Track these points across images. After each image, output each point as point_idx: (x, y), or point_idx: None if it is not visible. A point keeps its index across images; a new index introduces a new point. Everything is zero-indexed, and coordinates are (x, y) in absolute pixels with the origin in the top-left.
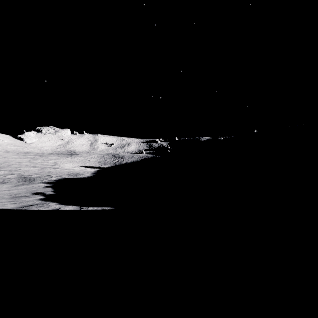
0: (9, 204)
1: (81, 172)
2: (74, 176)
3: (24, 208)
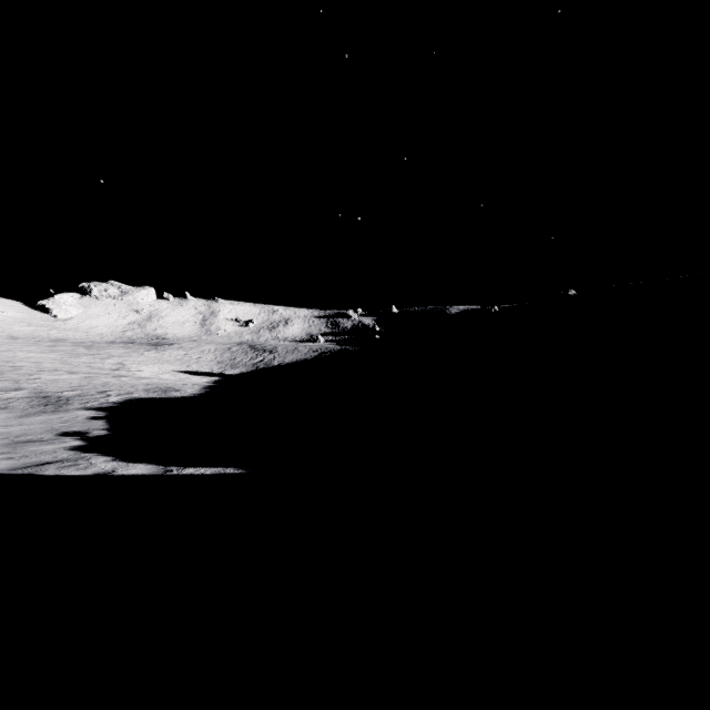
0: None
1: (178, 384)
2: (160, 394)
3: (28, 471)
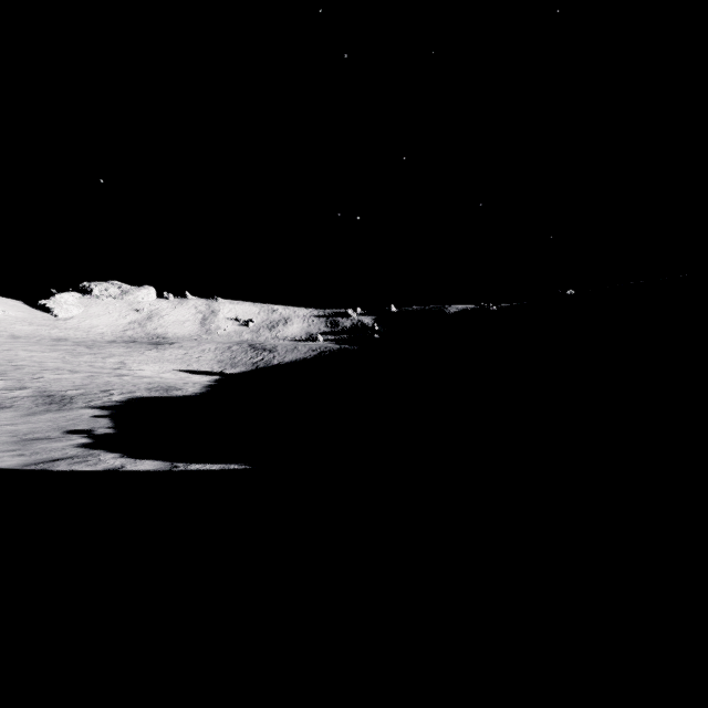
0: (7, 458)
1: (179, 383)
2: (162, 393)
3: (40, 466)
